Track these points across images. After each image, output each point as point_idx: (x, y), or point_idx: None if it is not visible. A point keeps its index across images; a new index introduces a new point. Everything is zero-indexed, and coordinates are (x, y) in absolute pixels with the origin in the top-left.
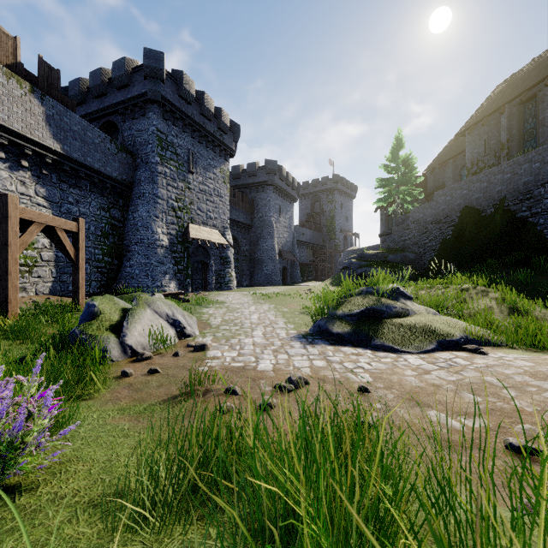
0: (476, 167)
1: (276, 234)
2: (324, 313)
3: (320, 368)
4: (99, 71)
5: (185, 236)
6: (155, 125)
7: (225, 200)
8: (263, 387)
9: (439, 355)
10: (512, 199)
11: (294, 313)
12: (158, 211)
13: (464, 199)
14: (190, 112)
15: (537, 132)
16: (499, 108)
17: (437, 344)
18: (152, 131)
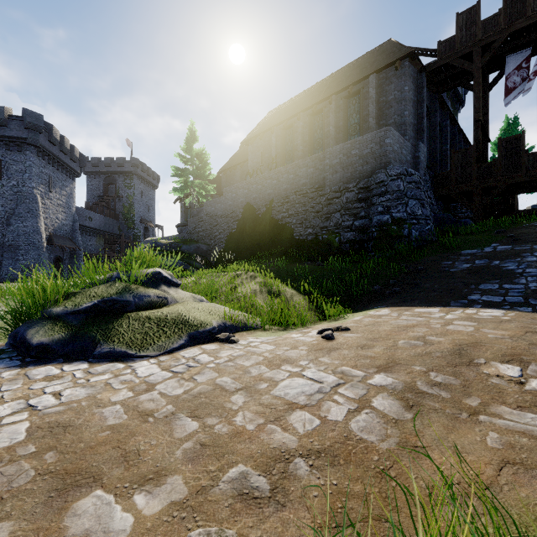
0: (256, 174)
1: (43, 212)
2: (27, 313)
3: None
4: None
5: None
6: None
7: None
8: None
9: (184, 354)
10: (277, 202)
11: None
12: None
13: (246, 197)
14: None
15: (293, 154)
16: (271, 128)
17: (187, 338)
18: None
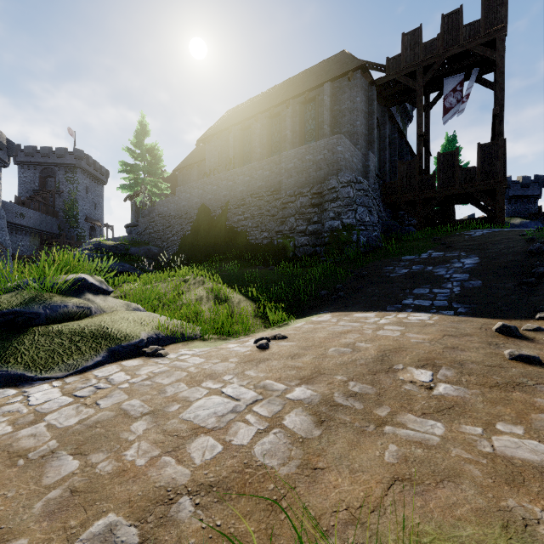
0: (213, 174)
1: None
2: None
3: None
4: None
5: None
6: None
7: None
8: None
9: (98, 373)
10: (233, 204)
11: None
12: None
13: (200, 198)
14: None
15: (251, 156)
16: (228, 128)
17: (106, 354)
18: None
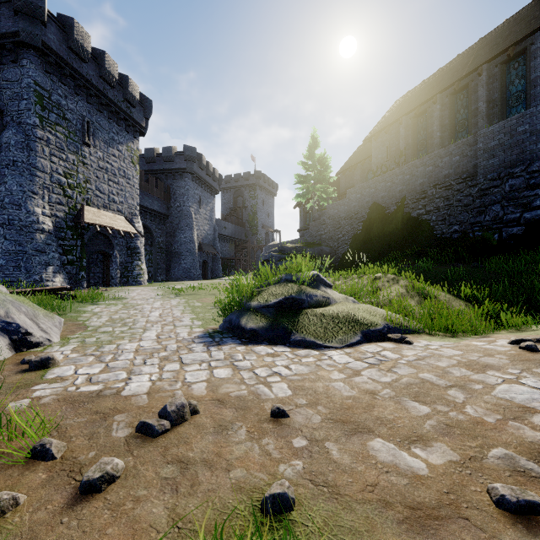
0: (380, 171)
1: (195, 225)
2: (236, 305)
3: (222, 381)
4: None
5: (77, 220)
6: (32, 76)
7: (134, 183)
8: (115, 430)
9: (366, 349)
10: (411, 198)
11: (206, 308)
12: (37, 185)
13: (372, 197)
14: (85, 71)
15: (427, 143)
16: (398, 119)
17: (361, 335)
18: (28, 83)
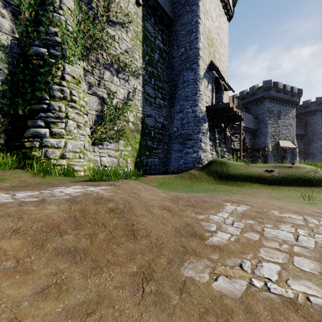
0: None
1: None
2: None
3: None
4: (243, 91)
5: (278, 146)
6: (267, 106)
7: (293, 127)
8: None
9: None
10: None
11: None
12: (268, 137)
13: None
14: (279, 95)
15: None
16: None
17: None
18: (265, 109)
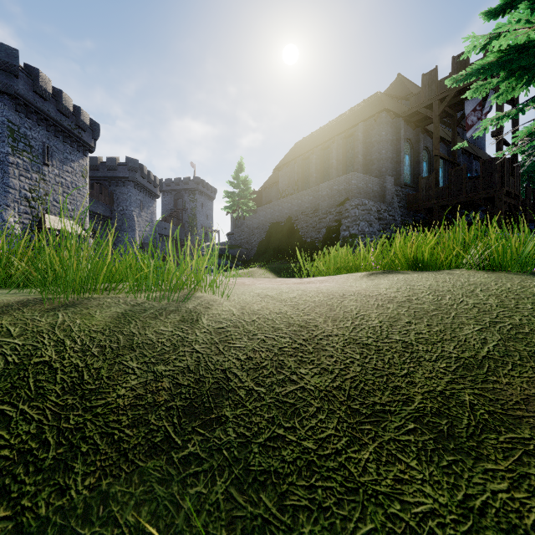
0: (284, 193)
1: (137, 227)
2: None
3: None
4: None
5: (41, 226)
6: (6, 116)
7: (84, 193)
8: None
9: None
10: (291, 219)
11: None
12: (10, 200)
13: (272, 215)
14: (46, 108)
15: (309, 179)
16: (294, 159)
17: None
18: (2, 121)
